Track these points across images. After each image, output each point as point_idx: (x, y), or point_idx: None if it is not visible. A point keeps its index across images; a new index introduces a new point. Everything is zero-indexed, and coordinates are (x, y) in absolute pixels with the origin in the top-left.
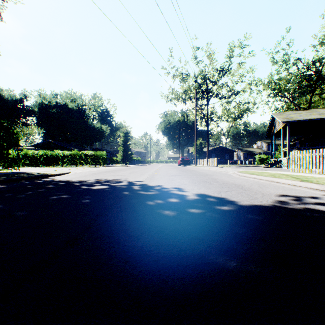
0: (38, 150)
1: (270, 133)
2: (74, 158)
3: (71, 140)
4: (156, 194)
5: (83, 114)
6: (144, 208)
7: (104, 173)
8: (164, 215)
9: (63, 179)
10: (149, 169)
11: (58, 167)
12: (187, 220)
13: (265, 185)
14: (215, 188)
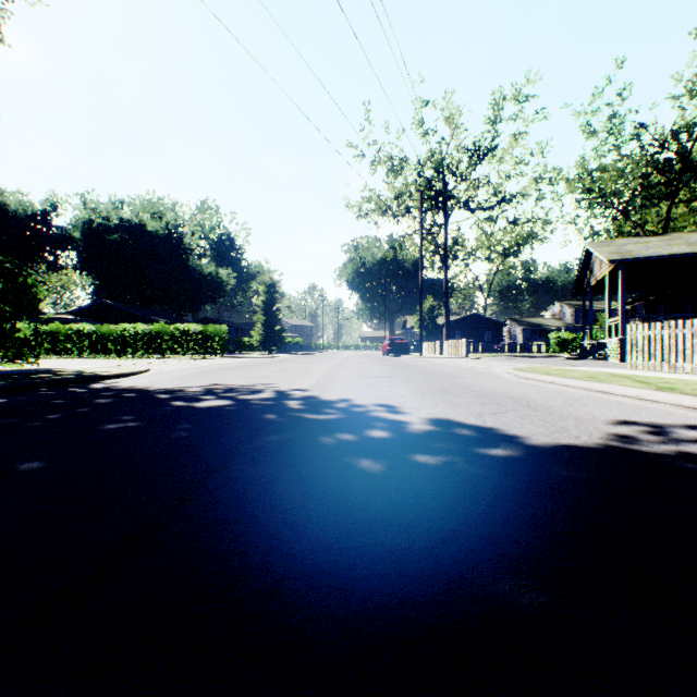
0: (81, 321)
1: (582, 286)
2: (160, 339)
3: (152, 301)
4: (339, 420)
5: (177, 245)
6: (313, 454)
7: (223, 372)
8: (359, 470)
9: (133, 385)
10: (320, 363)
11: (123, 358)
12: (414, 481)
13: (578, 398)
14: (468, 405)
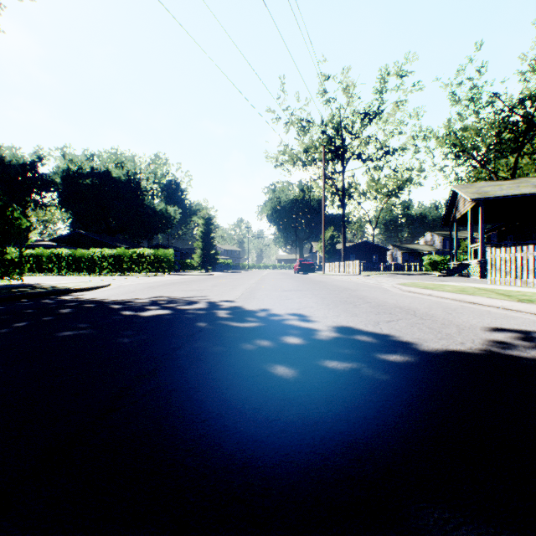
0: (60, 247)
1: (449, 219)
2: (121, 260)
3: (116, 231)
4: (259, 328)
5: (136, 188)
6: (235, 360)
7: (168, 286)
8: (275, 376)
9: (94, 297)
10: (245, 279)
11: (92, 276)
12: (325, 388)
13: (454, 308)
14: (365, 314)
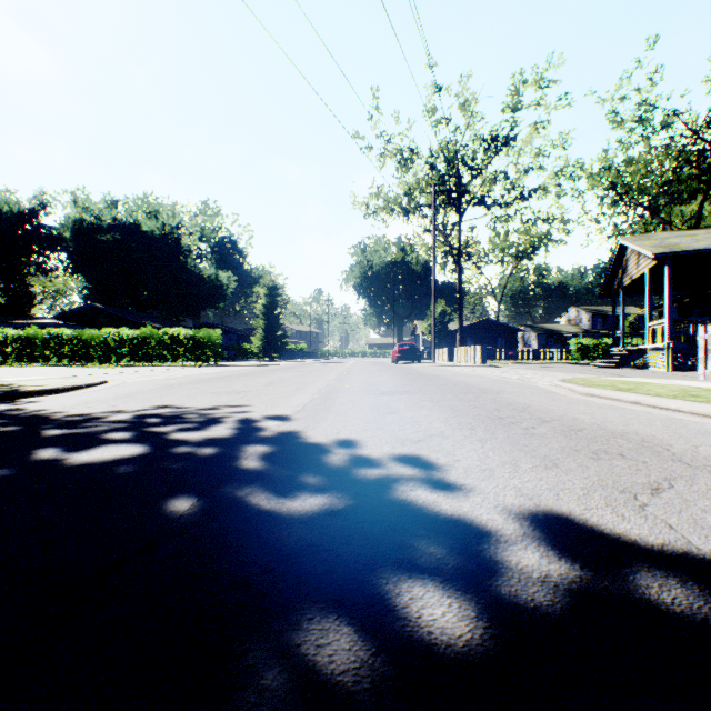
0: (67, 326)
1: (612, 287)
2: (146, 345)
3: (148, 305)
4: (327, 523)
5: (174, 246)
6: None
7: (196, 385)
8: None
9: (44, 408)
10: (321, 372)
11: (103, 367)
12: None
13: None
14: (570, 458)
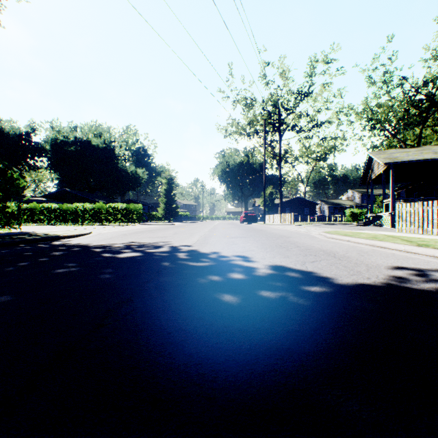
0: (50, 202)
1: (366, 179)
2: (99, 213)
3: (95, 189)
4: (211, 266)
5: (111, 153)
6: (192, 290)
7: (138, 234)
8: (223, 302)
9: (79, 243)
10: (200, 228)
11: (76, 225)
12: (260, 310)
13: (366, 251)
14: (295, 256)
